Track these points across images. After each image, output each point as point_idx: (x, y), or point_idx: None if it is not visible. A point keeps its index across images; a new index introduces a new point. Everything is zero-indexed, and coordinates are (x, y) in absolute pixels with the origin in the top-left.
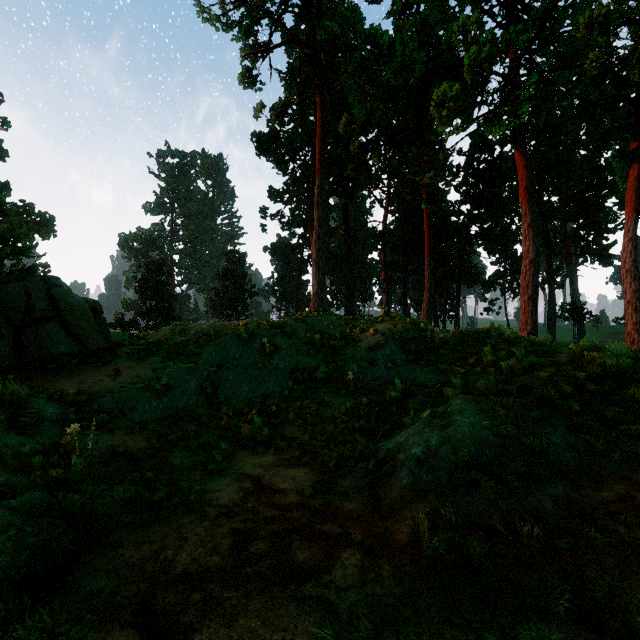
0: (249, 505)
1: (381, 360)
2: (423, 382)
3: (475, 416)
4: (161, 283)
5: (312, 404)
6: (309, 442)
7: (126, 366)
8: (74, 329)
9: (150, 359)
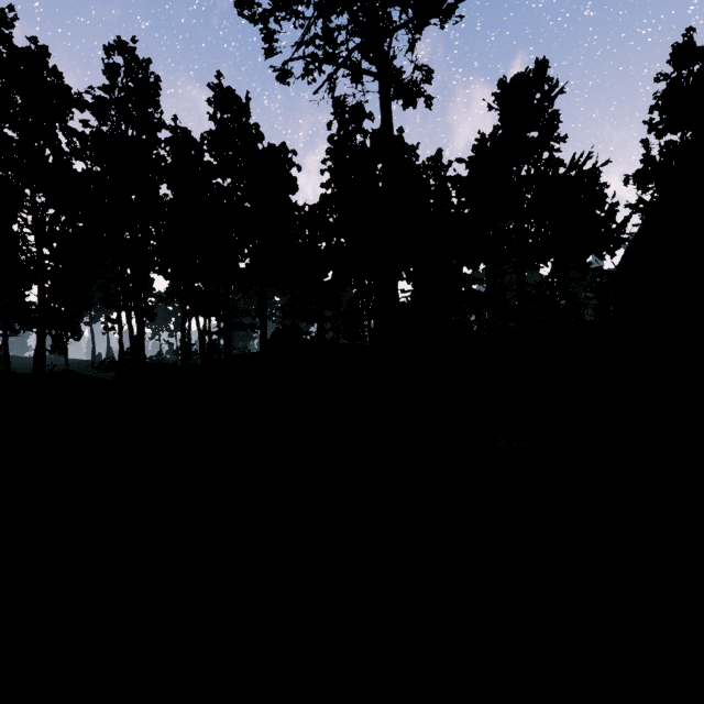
0: None
1: None
2: None
3: None
4: None
5: None
6: None
7: None
8: None
9: None
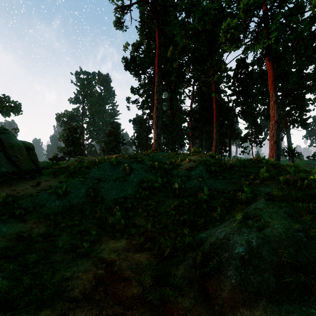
0: (96, 297)
1: (194, 176)
2: (221, 189)
3: (284, 219)
4: (76, 138)
5: (153, 203)
6: (150, 229)
7: (45, 180)
8: (13, 158)
9: (60, 176)
